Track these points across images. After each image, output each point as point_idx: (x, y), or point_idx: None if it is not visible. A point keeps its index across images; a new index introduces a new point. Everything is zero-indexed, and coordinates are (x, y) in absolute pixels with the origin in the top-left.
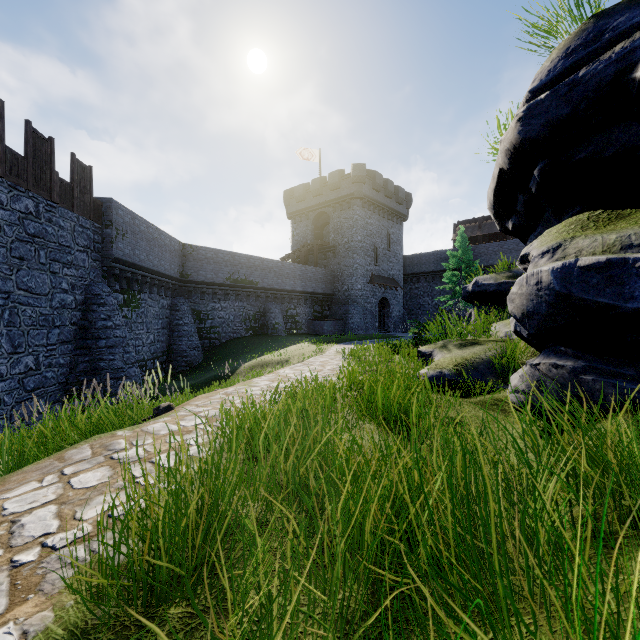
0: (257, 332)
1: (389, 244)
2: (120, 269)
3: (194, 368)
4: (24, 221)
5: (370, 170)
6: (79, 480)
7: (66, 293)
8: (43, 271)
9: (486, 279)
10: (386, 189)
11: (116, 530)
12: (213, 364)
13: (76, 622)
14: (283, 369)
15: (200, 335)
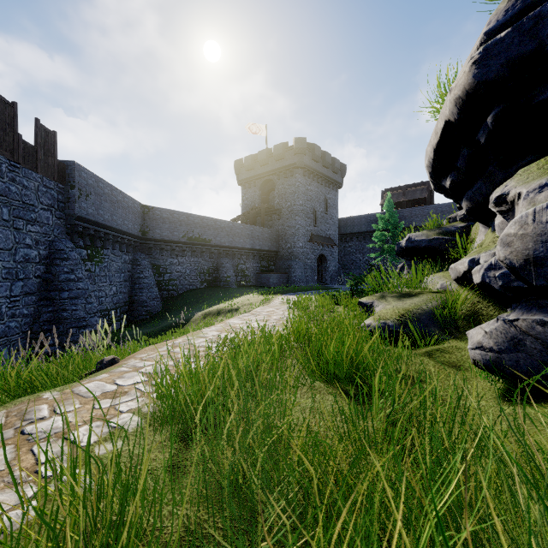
0: (211, 284)
1: (326, 208)
2: (83, 227)
3: (153, 317)
4: None
5: (310, 143)
6: None
7: (30, 248)
8: (6, 227)
9: (418, 236)
10: (324, 160)
11: None
12: (171, 313)
13: None
14: (232, 319)
15: (159, 287)
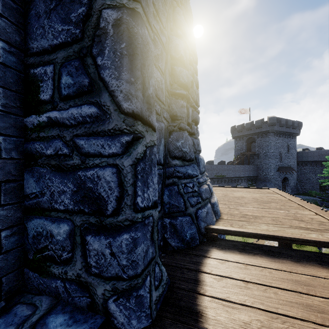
0: None
1: (288, 150)
2: None
3: None
4: None
5: (278, 117)
6: None
7: None
8: None
9: None
10: (287, 124)
11: None
12: None
13: None
14: None
15: None
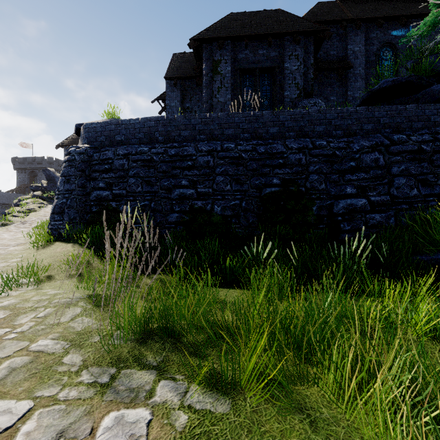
0: None
1: None
2: None
3: None
4: None
5: (57, 158)
6: None
7: None
8: None
9: None
10: None
11: None
12: None
13: None
14: None
15: None
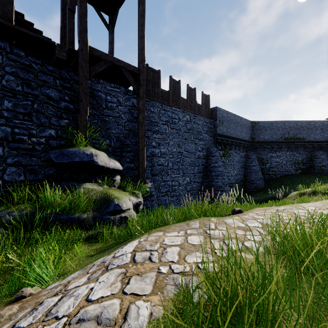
0: (304, 171)
1: None
2: (220, 139)
3: (258, 190)
4: (186, 124)
5: None
6: (190, 238)
7: (200, 152)
8: (192, 143)
9: None
10: None
11: (199, 277)
12: (270, 189)
13: (169, 327)
14: None
15: (262, 172)
